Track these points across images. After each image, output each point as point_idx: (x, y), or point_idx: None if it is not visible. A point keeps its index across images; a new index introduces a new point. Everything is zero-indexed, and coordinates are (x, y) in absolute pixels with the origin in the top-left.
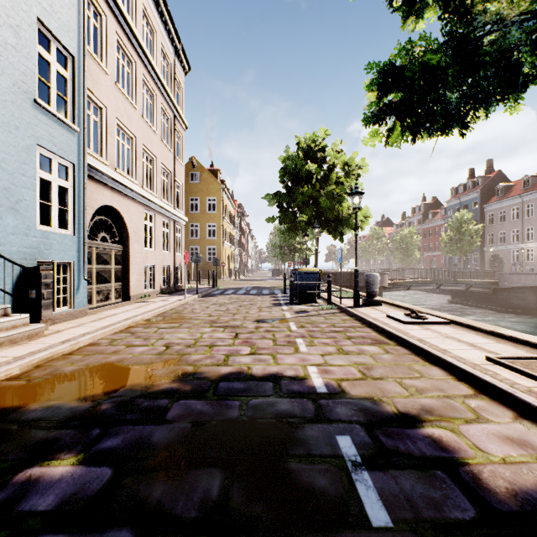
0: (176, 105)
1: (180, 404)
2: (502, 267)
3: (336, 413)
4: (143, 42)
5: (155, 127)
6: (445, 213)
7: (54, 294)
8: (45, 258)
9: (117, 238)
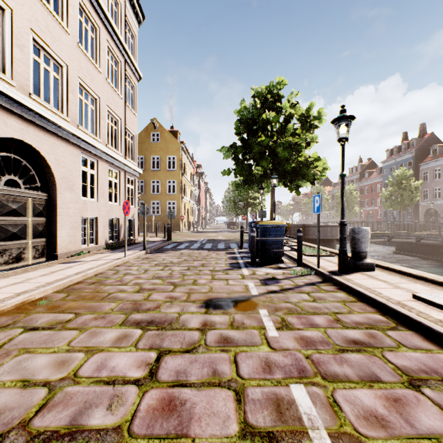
0: (126, 48)
1: None
2: (437, 220)
3: None
4: None
5: (99, 65)
6: (380, 172)
7: None
8: None
9: (37, 184)
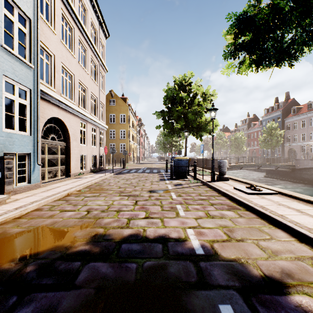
0: (100, 57)
1: (89, 267)
2: (295, 155)
3: (215, 276)
4: (79, 16)
5: (87, 70)
6: (260, 124)
7: (16, 174)
8: (9, 151)
9: (62, 138)
